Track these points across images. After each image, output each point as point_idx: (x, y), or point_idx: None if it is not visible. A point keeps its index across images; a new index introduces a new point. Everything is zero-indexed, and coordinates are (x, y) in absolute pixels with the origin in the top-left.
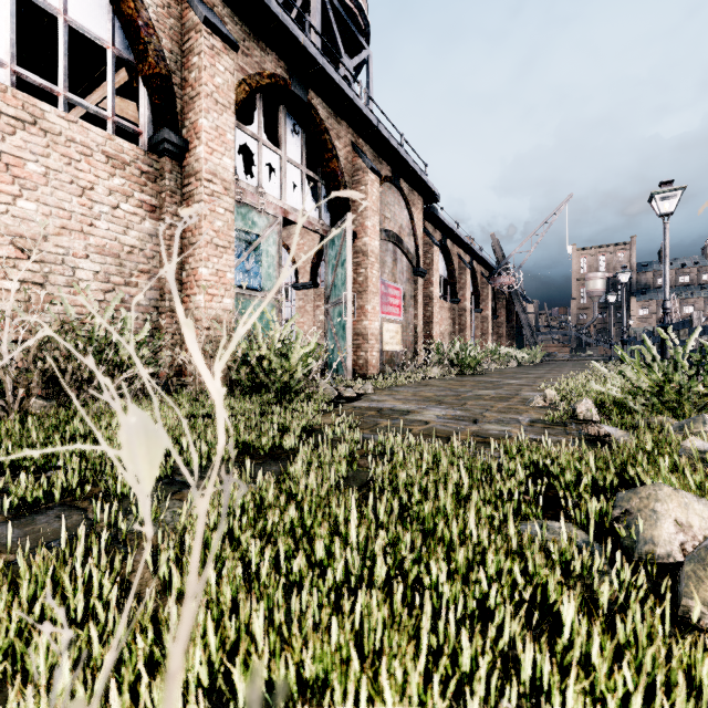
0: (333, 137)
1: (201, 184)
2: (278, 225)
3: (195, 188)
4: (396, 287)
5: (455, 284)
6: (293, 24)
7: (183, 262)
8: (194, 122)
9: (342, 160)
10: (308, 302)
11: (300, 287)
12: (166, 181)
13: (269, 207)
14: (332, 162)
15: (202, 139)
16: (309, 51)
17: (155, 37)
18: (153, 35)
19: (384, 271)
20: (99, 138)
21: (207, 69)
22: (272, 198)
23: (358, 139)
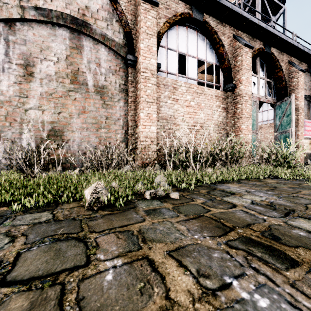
0: (280, 62)
1: (242, 98)
2: (256, 104)
3: (239, 100)
4: (309, 121)
5: None
6: (270, 27)
7: (233, 124)
8: (239, 78)
9: (284, 70)
10: None
11: None
12: (229, 99)
13: (253, 98)
14: (279, 72)
15: (243, 83)
16: (275, 34)
17: (227, 55)
18: (226, 55)
19: None
20: (214, 92)
21: (244, 60)
22: (255, 94)
23: (291, 58)
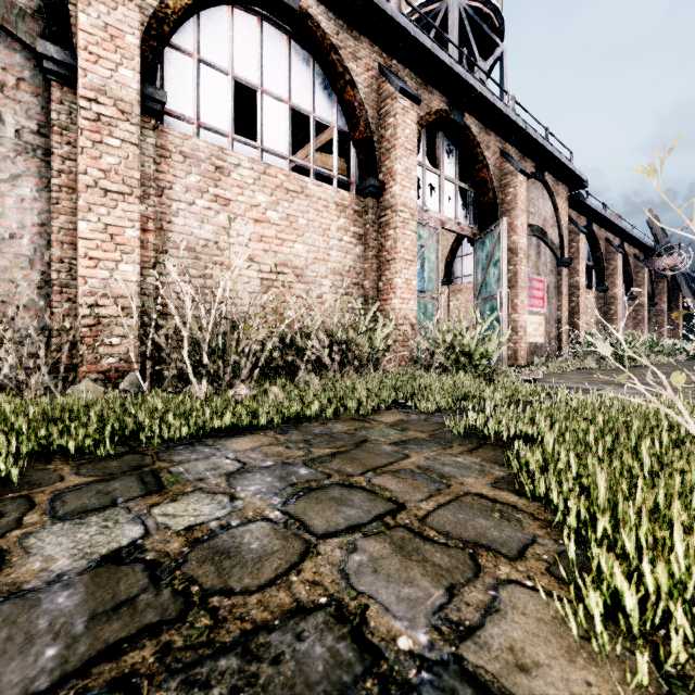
0: (483, 149)
1: (397, 214)
2: (437, 235)
3: (390, 218)
4: (539, 279)
5: (602, 271)
6: (458, 66)
7: (379, 275)
8: (389, 168)
9: (491, 168)
10: (441, 298)
11: None
12: (370, 216)
13: (430, 221)
14: (482, 171)
15: (397, 181)
16: (469, 83)
17: (364, 111)
18: (363, 110)
19: (528, 265)
20: (332, 193)
21: (400, 126)
22: (433, 213)
23: (505, 145)
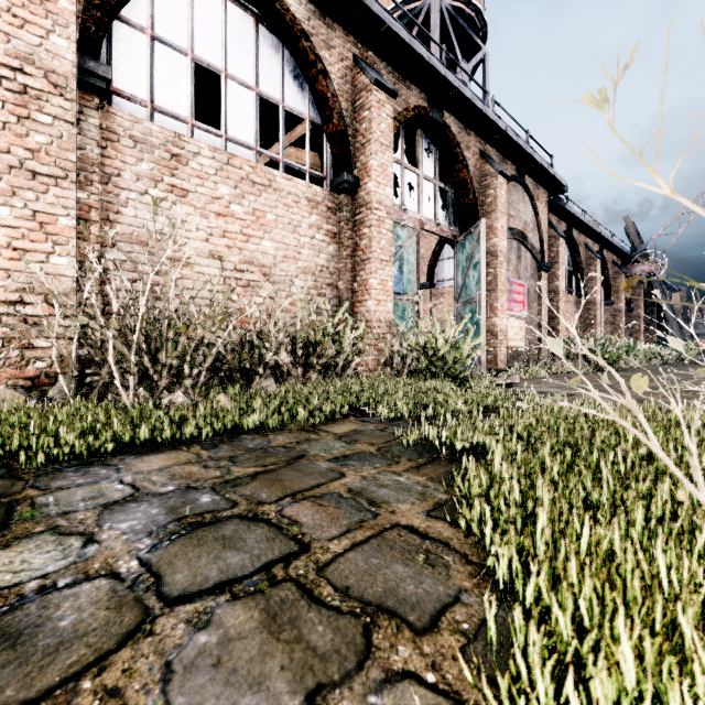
0: (463, 149)
1: (371, 212)
2: (416, 235)
3: (365, 216)
4: (520, 283)
5: (581, 276)
6: (436, 61)
7: (354, 275)
8: (364, 163)
9: (471, 169)
10: (424, 302)
11: None
12: (344, 213)
13: (409, 221)
14: (462, 172)
15: (372, 177)
16: (448, 80)
17: (338, 103)
18: (336, 102)
19: (508, 269)
20: (303, 188)
21: (375, 119)
22: (412, 213)
23: (485, 146)
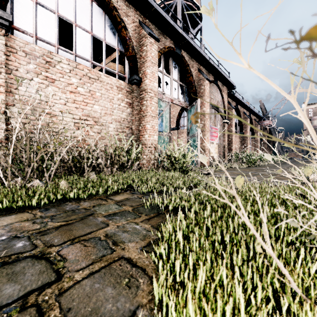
0: (190, 67)
1: (147, 94)
2: (169, 105)
3: (144, 95)
4: (215, 128)
5: (242, 125)
6: (177, 26)
7: (139, 123)
8: (144, 71)
9: (194, 76)
10: (175, 136)
11: (171, 129)
12: (134, 94)
13: (166, 99)
14: (190, 77)
15: (148, 77)
16: (183, 35)
17: (131, 42)
18: (131, 42)
19: (210, 121)
20: (115, 81)
21: (149, 51)
22: (167, 95)
23: (200, 66)
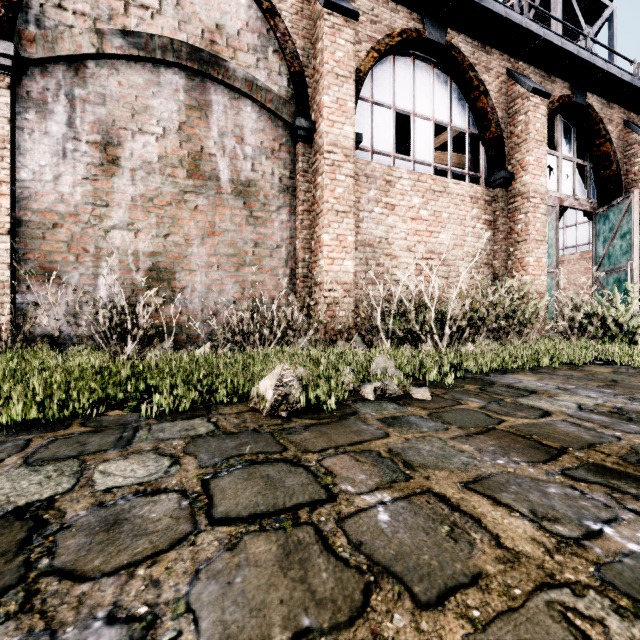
0: (605, 124)
1: (528, 201)
2: (554, 212)
3: (521, 204)
4: None
5: None
6: (585, 52)
7: (508, 255)
8: (519, 160)
9: (614, 141)
10: None
11: None
12: (499, 204)
13: (549, 200)
14: (604, 145)
15: (529, 171)
16: (596, 66)
17: (495, 114)
18: (494, 114)
19: None
20: (467, 189)
21: (531, 121)
22: (551, 193)
23: (629, 114)
